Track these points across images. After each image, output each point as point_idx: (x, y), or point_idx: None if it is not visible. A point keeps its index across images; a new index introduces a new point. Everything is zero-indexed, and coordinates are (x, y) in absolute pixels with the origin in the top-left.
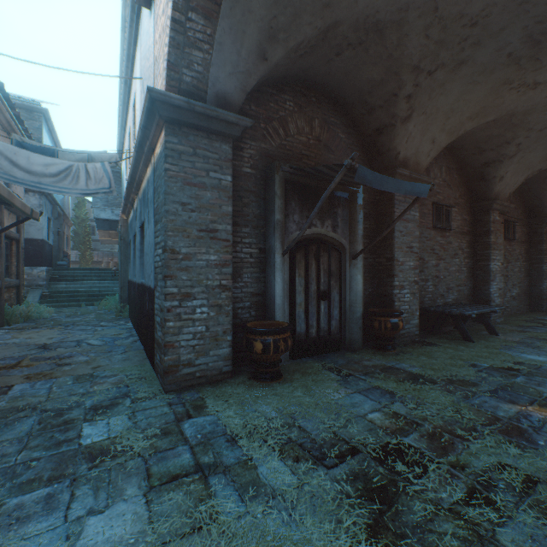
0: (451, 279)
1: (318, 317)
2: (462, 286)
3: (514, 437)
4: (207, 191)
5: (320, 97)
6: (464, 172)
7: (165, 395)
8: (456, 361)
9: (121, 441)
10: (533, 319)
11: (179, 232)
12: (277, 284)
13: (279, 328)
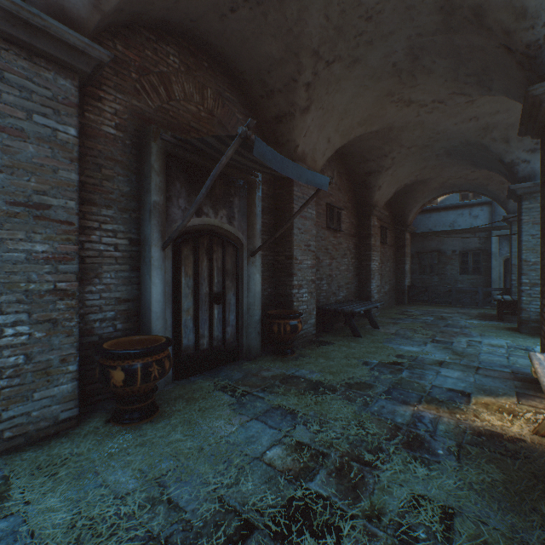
0: (342, 277)
1: (211, 324)
2: (350, 284)
3: (417, 450)
4: (28, 143)
5: (214, 65)
6: (352, 178)
7: None
8: (351, 360)
9: None
10: (400, 311)
11: None
12: (154, 286)
13: (151, 347)
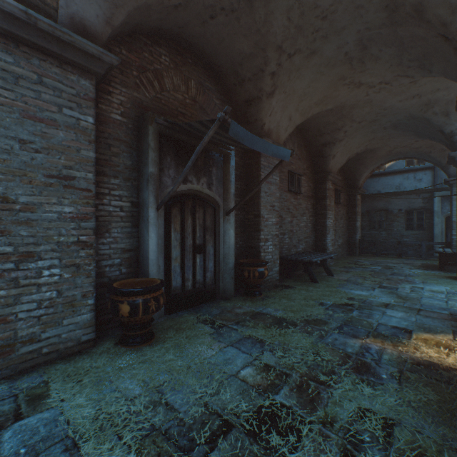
0: (301, 232)
1: (194, 270)
2: (308, 238)
3: (364, 374)
4: (59, 130)
5: (197, 61)
6: (309, 149)
7: None
8: (309, 301)
9: None
10: (352, 261)
11: (16, 175)
12: (150, 239)
13: (149, 287)
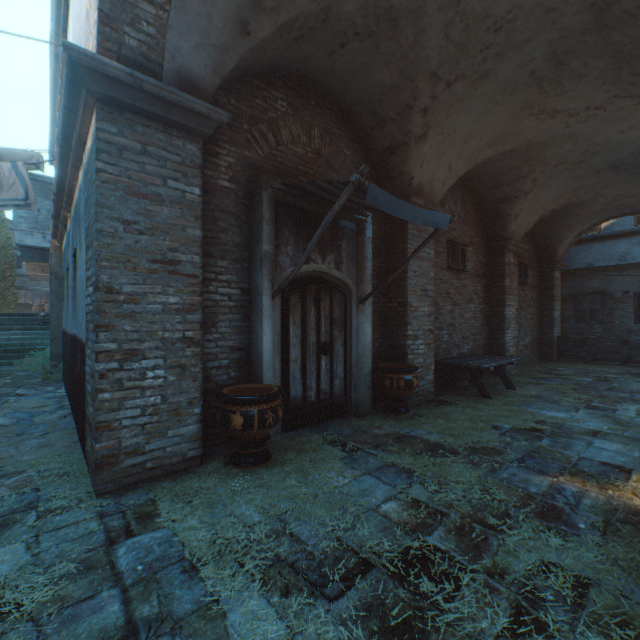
0: (467, 326)
1: (318, 376)
2: (478, 335)
3: (552, 521)
4: (164, 207)
5: (321, 101)
6: (479, 207)
7: (96, 500)
8: (477, 423)
9: (3, 594)
10: (546, 369)
11: (120, 262)
12: (265, 335)
13: (266, 395)
